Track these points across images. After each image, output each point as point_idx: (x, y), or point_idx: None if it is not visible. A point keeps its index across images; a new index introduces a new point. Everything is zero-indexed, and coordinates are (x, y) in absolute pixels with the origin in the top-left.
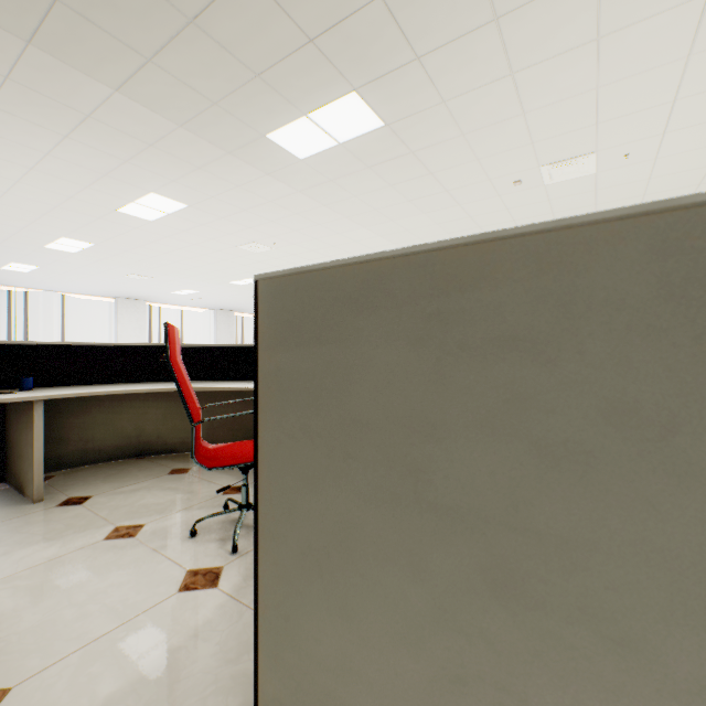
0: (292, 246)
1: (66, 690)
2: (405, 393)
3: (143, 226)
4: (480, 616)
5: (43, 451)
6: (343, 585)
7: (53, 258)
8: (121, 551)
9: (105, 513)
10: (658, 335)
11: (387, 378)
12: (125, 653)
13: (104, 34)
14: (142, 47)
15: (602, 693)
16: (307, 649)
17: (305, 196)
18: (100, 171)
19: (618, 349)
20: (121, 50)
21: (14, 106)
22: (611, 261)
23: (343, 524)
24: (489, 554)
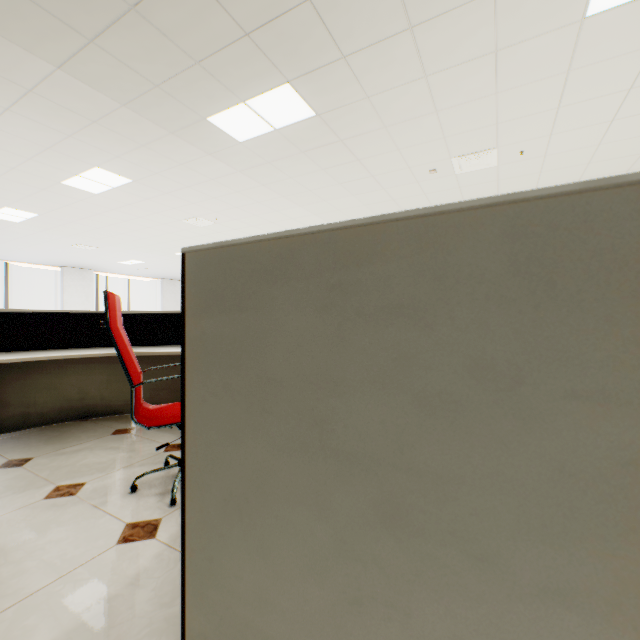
0: (234, 221)
1: None
2: (312, 354)
3: (89, 199)
4: (373, 545)
5: None
6: (260, 526)
7: None
8: (61, 508)
9: (46, 473)
10: (508, 304)
11: (298, 341)
12: (61, 605)
13: (44, 13)
14: (84, 29)
15: (468, 601)
16: (229, 586)
17: (244, 176)
18: (44, 144)
19: (479, 315)
20: (63, 29)
21: None
22: (474, 243)
23: (260, 472)
24: (380, 491)
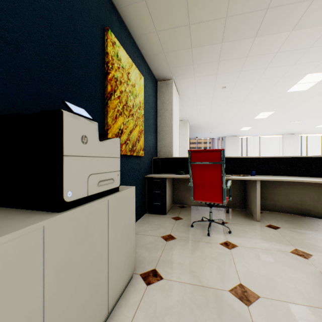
0: None
1: (283, 317)
2: None
3: (300, 95)
4: None
5: (259, 201)
6: None
7: (256, 122)
8: (300, 263)
9: (287, 238)
10: None
11: None
12: None
13: (287, 7)
14: None
15: None
16: None
17: None
18: (279, 76)
19: None
20: (296, 7)
21: (248, 66)
22: None
23: None
24: None
